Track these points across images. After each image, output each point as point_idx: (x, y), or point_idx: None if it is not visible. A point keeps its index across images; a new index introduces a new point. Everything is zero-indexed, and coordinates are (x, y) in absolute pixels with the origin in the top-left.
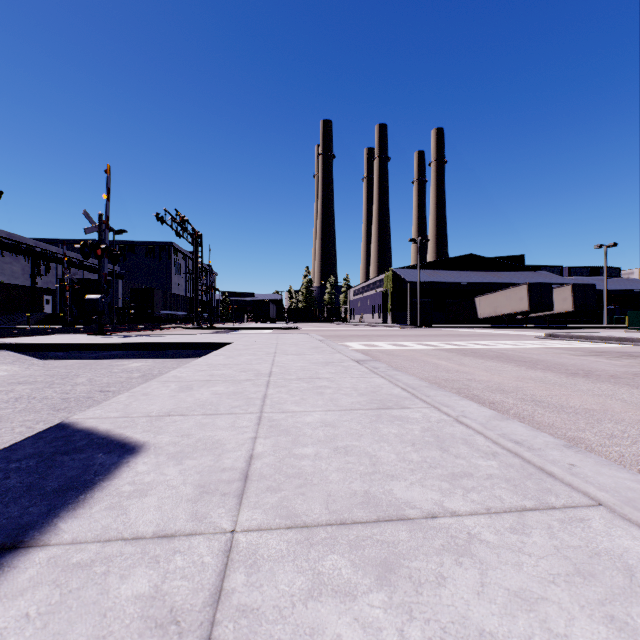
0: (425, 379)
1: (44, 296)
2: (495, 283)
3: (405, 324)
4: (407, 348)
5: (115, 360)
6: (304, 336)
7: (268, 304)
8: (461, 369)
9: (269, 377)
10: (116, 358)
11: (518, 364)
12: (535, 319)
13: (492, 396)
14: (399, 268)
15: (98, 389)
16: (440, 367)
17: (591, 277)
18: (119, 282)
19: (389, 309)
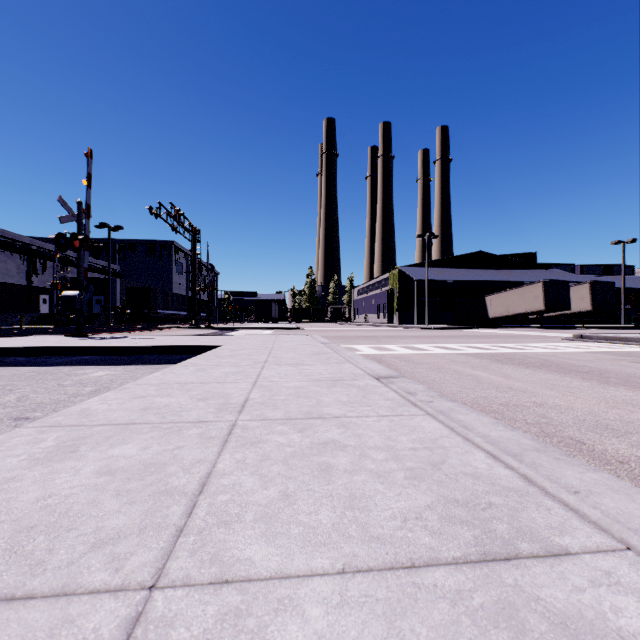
0: (475, 403)
1: (40, 295)
2: (506, 281)
3: (412, 324)
4: (426, 352)
5: (79, 367)
6: (305, 338)
7: (270, 303)
8: (513, 385)
9: (238, 414)
10: (83, 364)
11: (581, 376)
12: (547, 319)
13: (607, 443)
14: (405, 266)
15: (16, 415)
16: (482, 381)
17: (604, 275)
18: (117, 281)
19: (395, 309)
